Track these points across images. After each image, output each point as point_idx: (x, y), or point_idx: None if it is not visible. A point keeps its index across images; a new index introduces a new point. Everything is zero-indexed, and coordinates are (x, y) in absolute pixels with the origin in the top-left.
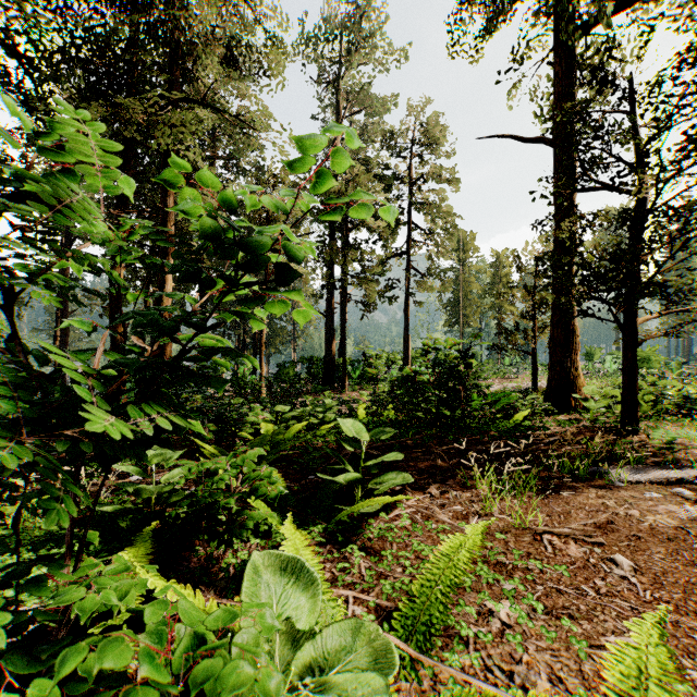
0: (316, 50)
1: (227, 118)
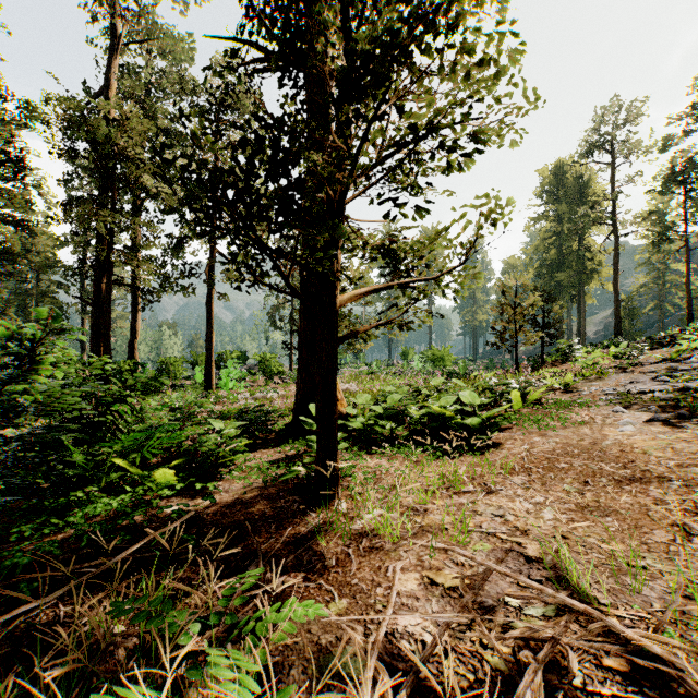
0: None
1: None
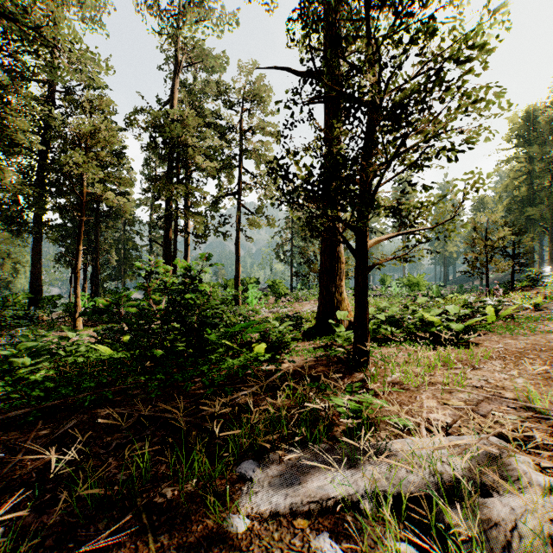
0: None
1: (25, 30)
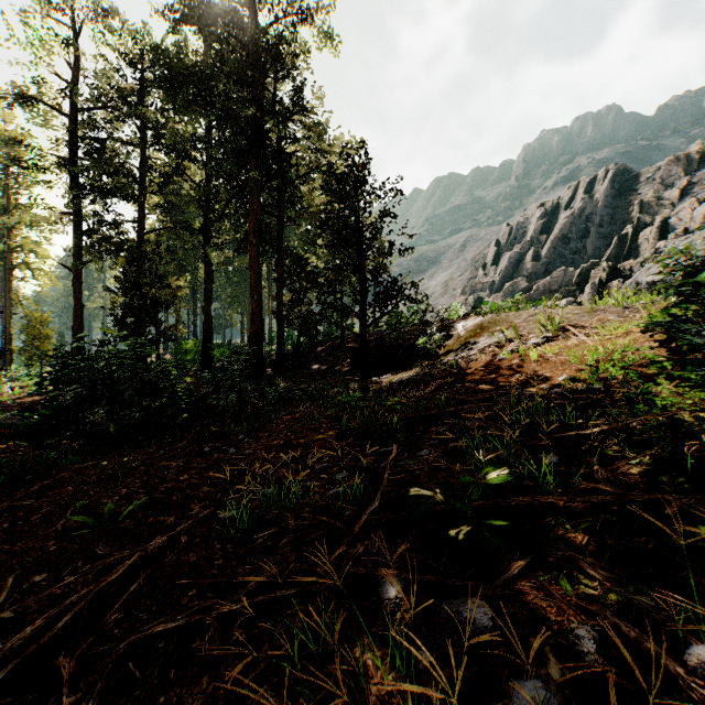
0: None
1: None
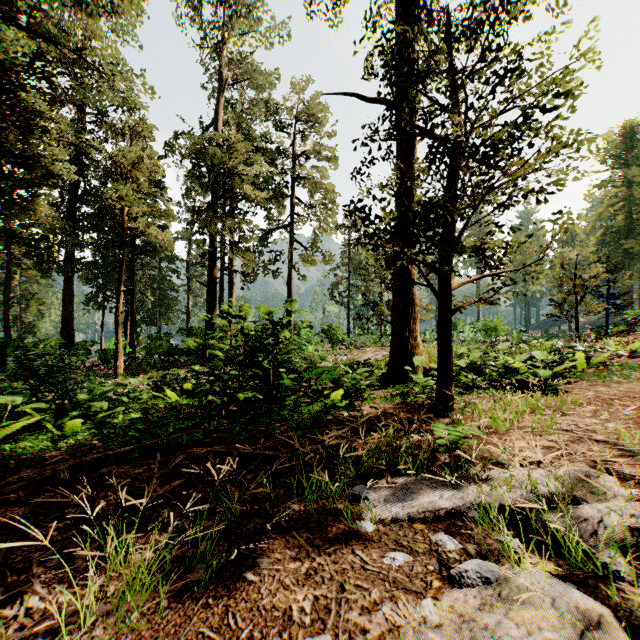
0: (194, 10)
1: (65, 53)
